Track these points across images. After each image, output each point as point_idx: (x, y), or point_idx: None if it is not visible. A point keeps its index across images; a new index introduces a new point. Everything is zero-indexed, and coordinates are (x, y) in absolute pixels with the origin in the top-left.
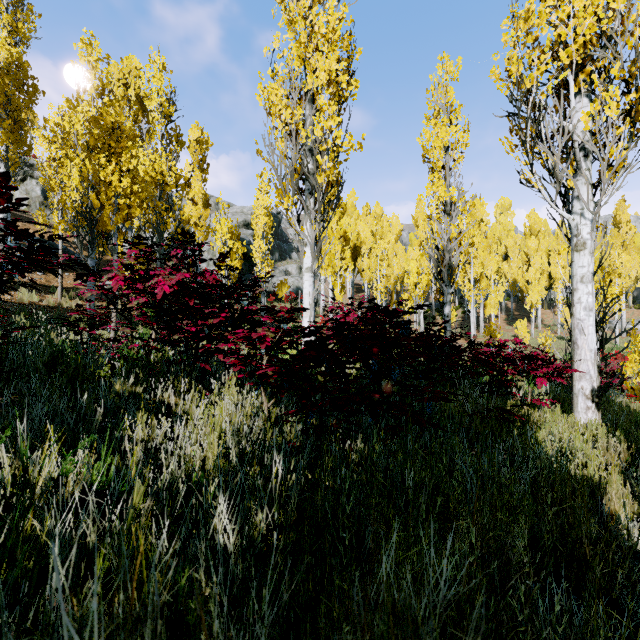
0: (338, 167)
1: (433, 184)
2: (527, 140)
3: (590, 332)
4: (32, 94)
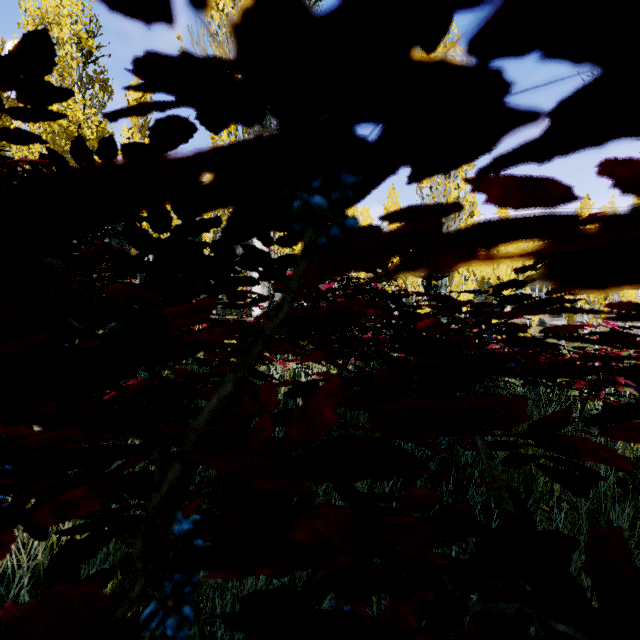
0: None
1: None
2: None
3: None
4: None
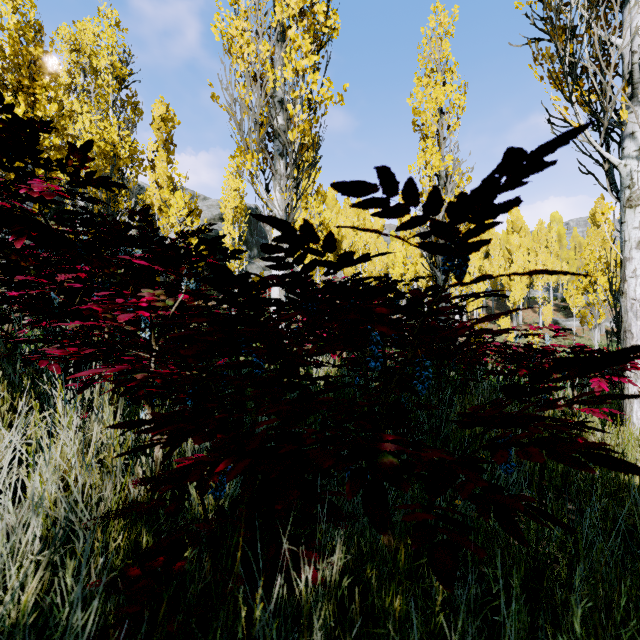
0: (314, 122)
1: (425, 153)
2: (567, 54)
3: None
4: None
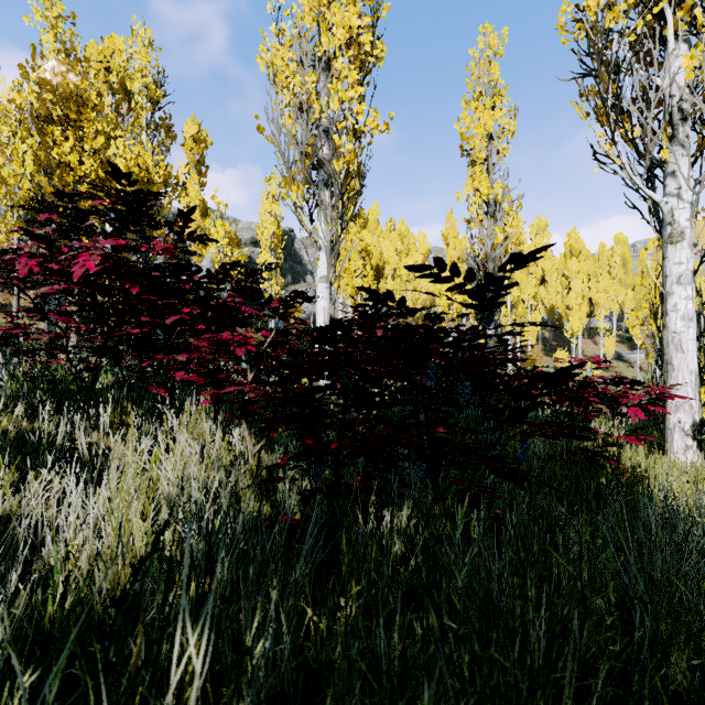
0: (360, 152)
1: (474, 180)
2: (609, 97)
3: (690, 348)
4: None
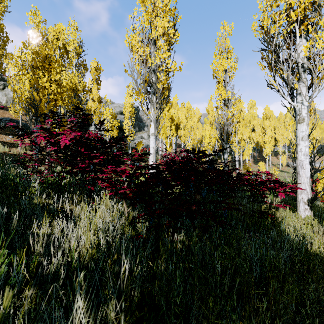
0: (168, 79)
1: (218, 90)
2: (272, 62)
3: (307, 167)
4: (5, 41)
